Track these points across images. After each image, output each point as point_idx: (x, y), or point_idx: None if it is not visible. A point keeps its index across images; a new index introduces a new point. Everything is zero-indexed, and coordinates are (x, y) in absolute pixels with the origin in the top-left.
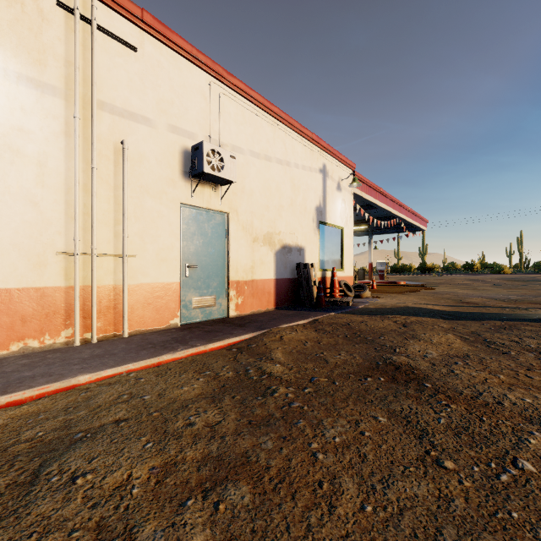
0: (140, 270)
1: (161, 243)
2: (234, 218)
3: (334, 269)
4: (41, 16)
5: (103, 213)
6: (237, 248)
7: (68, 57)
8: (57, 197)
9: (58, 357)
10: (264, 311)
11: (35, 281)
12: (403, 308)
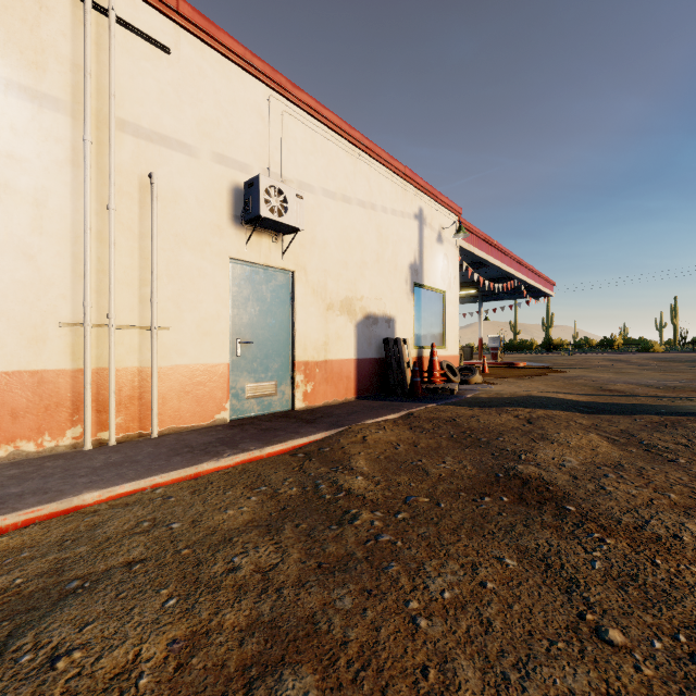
0: (175, 347)
1: (204, 310)
2: (301, 278)
3: (433, 346)
4: (39, 3)
5: (124, 270)
6: (306, 319)
7: (77, 60)
8: (60, 248)
9: (60, 465)
10: (341, 402)
11: (30, 363)
12: (526, 397)
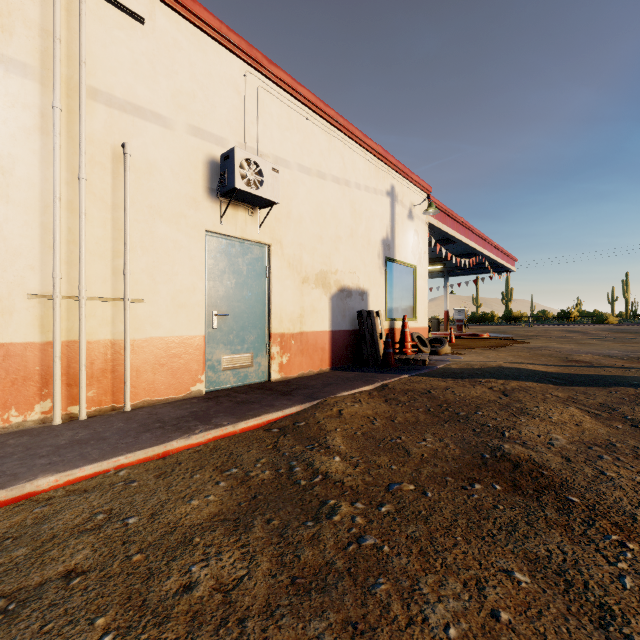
0: (149, 319)
1: (179, 283)
2: (277, 252)
3: (405, 318)
4: None
5: (96, 241)
6: (282, 291)
7: (46, 25)
8: (28, 218)
9: (23, 443)
10: (316, 372)
11: None
12: (497, 368)
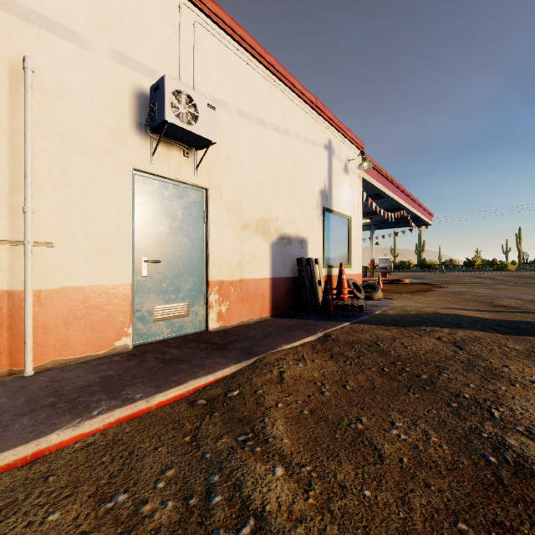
0: (61, 266)
1: (100, 225)
2: (216, 196)
3: (342, 265)
4: None
5: None
6: (220, 237)
7: None
8: None
9: None
10: (256, 320)
11: None
12: (435, 315)
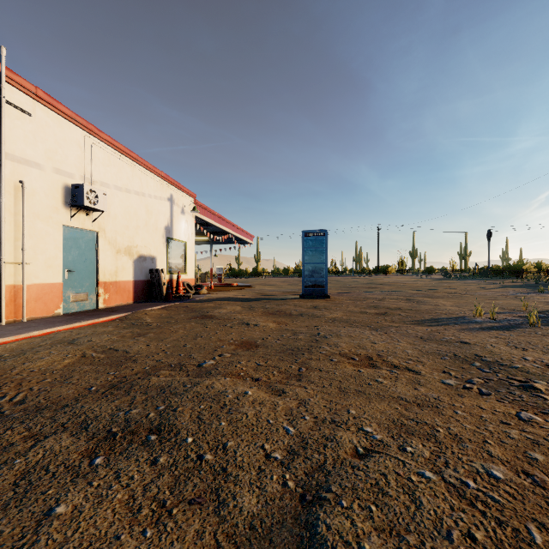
0: (33, 273)
1: (49, 254)
2: (102, 235)
3: (179, 273)
4: None
5: (6, 233)
6: (105, 258)
7: None
8: None
9: None
10: (125, 304)
11: None
12: (224, 298)
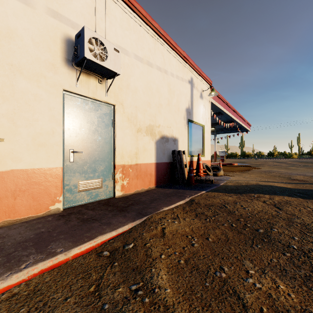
0: (10, 155)
1: (39, 127)
2: (120, 110)
3: (199, 155)
4: None
5: None
6: (123, 137)
7: None
8: None
9: None
10: (146, 189)
11: None
12: (257, 186)
